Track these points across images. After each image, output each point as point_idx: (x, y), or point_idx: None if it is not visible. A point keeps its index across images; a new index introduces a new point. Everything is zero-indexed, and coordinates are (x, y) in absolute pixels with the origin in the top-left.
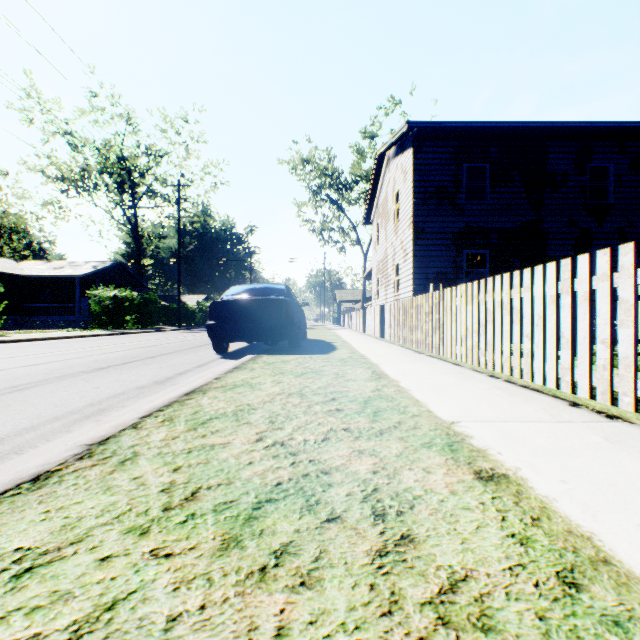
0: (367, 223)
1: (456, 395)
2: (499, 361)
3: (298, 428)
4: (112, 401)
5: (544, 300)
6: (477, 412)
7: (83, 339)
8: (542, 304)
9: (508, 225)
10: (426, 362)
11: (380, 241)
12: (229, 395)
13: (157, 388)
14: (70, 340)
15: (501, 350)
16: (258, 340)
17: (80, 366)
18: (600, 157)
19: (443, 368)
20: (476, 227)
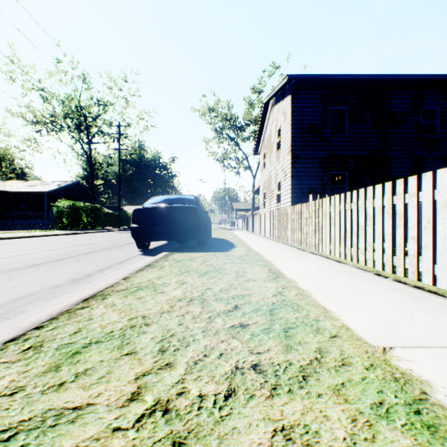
0: (256, 153)
1: (361, 300)
2: (380, 260)
3: (193, 365)
4: (15, 304)
5: (433, 205)
6: (401, 329)
7: (43, 238)
8: (432, 208)
9: (362, 153)
10: (312, 259)
11: (266, 166)
12: (128, 301)
13: (70, 287)
14: (32, 239)
15: (382, 250)
16: (172, 240)
17: (18, 263)
18: (430, 102)
19: (329, 266)
20: (338, 154)
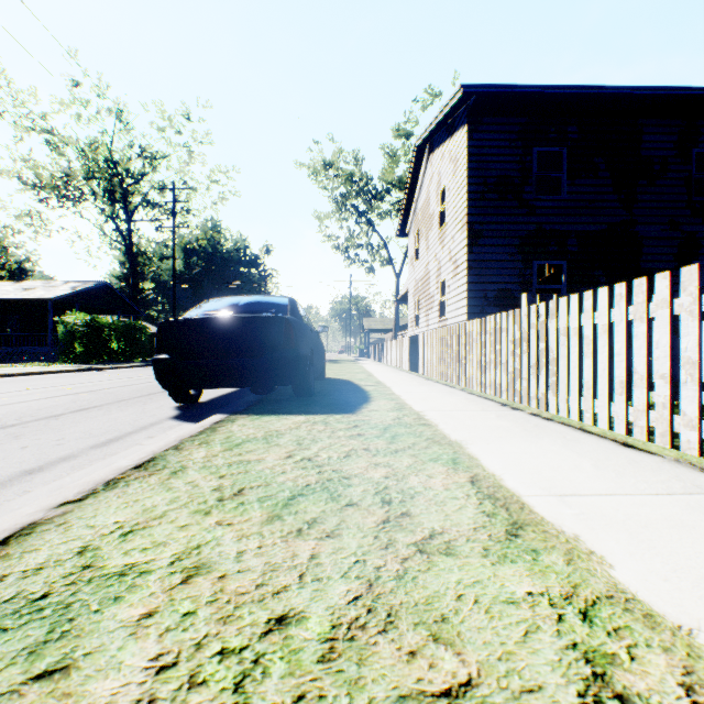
0: (402, 235)
1: None
2: None
3: None
4: None
5: None
6: None
7: (21, 378)
8: None
9: (591, 228)
10: (556, 437)
11: (419, 255)
12: None
13: None
14: None
15: None
16: (239, 386)
17: None
18: None
19: (622, 462)
20: (550, 230)
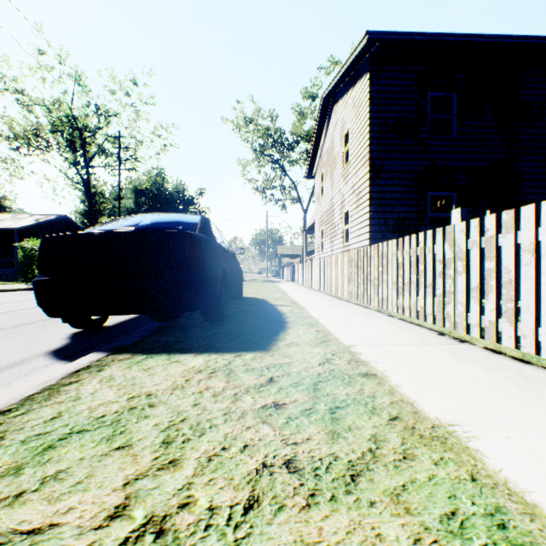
0: (309, 176)
1: None
2: None
3: None
4: None
5: None
6: None
7: None
8: None
9: (478, 164)
10: None
11: (324, 191)
12: None
13: None
14: None
15: None
16: (134, 312)
17: None
18: None
19: None
20: (442, 165)
